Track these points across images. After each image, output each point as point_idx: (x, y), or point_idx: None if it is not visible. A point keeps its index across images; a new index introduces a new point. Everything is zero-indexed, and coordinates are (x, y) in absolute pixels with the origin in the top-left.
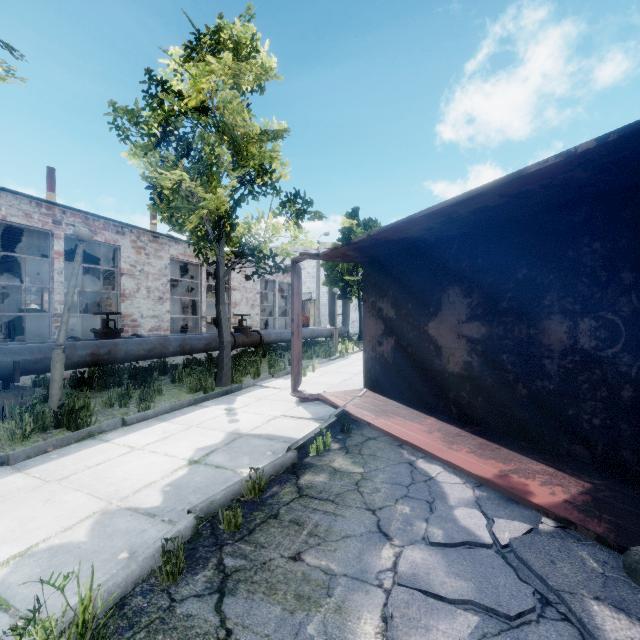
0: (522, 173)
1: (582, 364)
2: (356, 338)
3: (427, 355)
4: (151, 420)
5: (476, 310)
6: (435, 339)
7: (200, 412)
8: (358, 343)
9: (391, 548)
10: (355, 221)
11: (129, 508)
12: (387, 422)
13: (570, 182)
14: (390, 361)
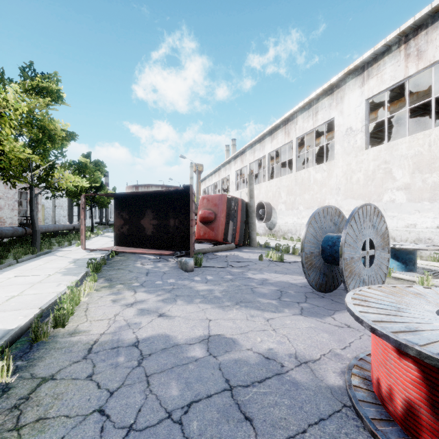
0: (163, 191)
1: (176, 229)
2: (89, 230)
3: (140, 230)
4: (26, 261)
5: (155, 216)
6: (143, 225)
7: (46, 258)
8: (93, 233)
9: (139, 261)
10: (89, 160)
11: (70, 268)
12: (129, 250)
13: (172, 192)
14: (126, 234)
